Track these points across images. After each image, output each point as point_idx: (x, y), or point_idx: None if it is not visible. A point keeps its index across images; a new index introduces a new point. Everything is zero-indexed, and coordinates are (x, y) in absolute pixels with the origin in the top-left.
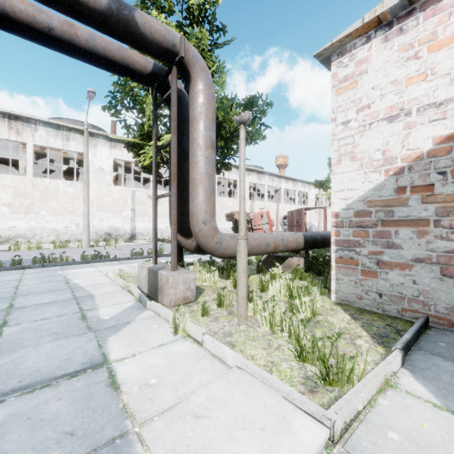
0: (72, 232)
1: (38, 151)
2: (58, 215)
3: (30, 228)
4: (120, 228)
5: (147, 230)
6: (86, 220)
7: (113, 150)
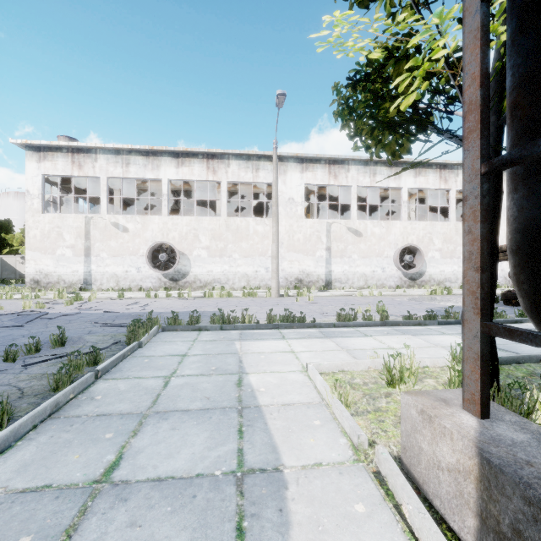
0: (262, 277)
1: (232, 190)
2: (248, 257)
3: (224, 272)
4: (312, 273)
5: (346, 276)
6: (275, 262)
7: (304, 174)
